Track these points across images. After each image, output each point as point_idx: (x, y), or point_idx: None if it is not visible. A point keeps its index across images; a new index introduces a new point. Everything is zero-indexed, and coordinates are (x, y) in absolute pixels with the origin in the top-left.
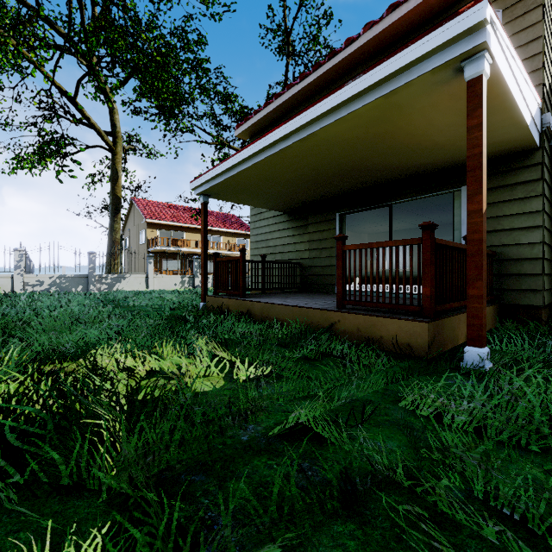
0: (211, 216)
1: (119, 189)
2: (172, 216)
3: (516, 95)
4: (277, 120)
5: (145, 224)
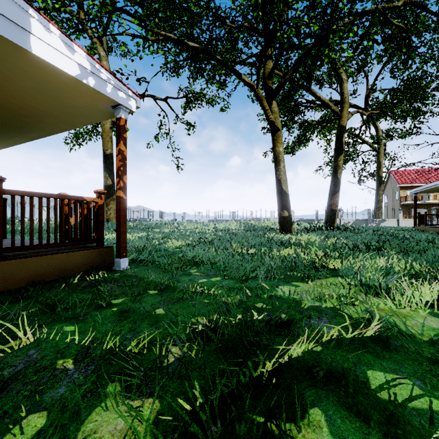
0: None
1: (381, 172)
2: (420, 179)
3: None
4: None
5: (398, 188)
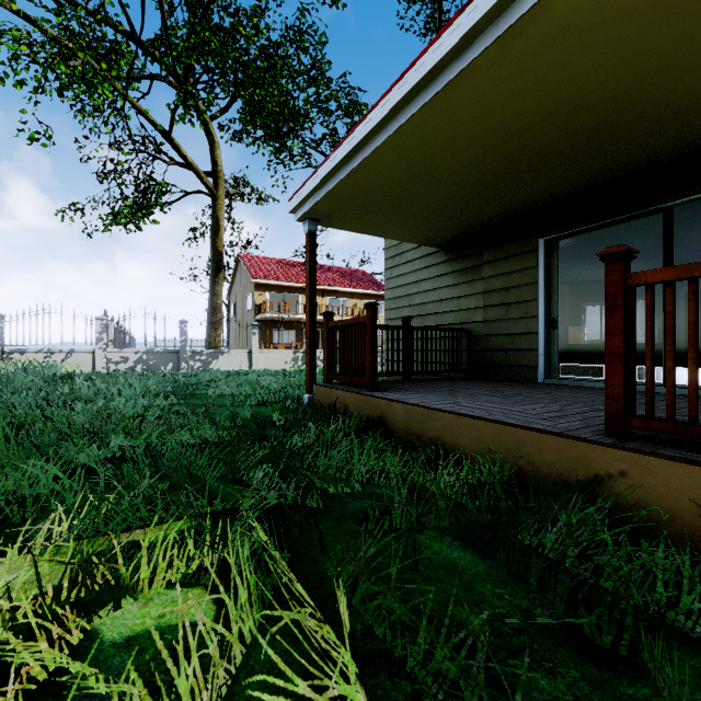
0: (334, 273)
1: (221, 242)
2: (285, 275)
3: None
4: None
5: (252, 286)
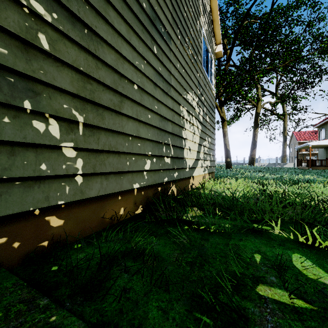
0: None
1: (286, 133)
2: (311, 138)
3: (323, 144)
4: (322, 125)
5: (297, 143)
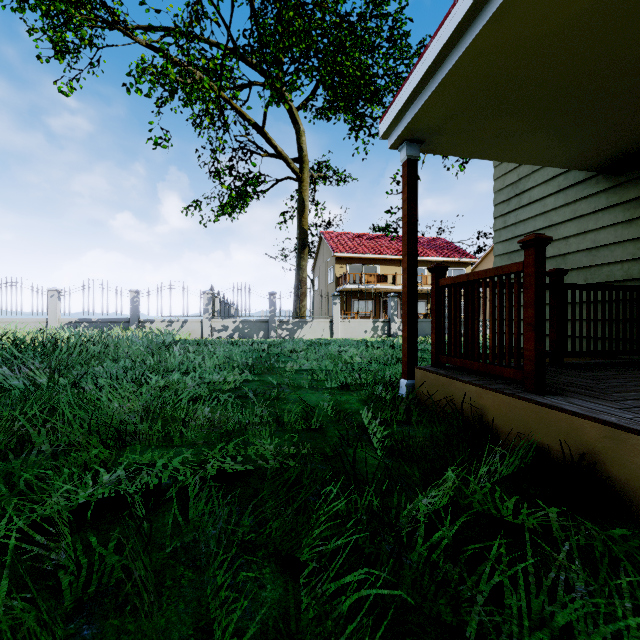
0: None
1: (305, 221)
2: (364, 247)
3: None
4: None
5: (333, 260)
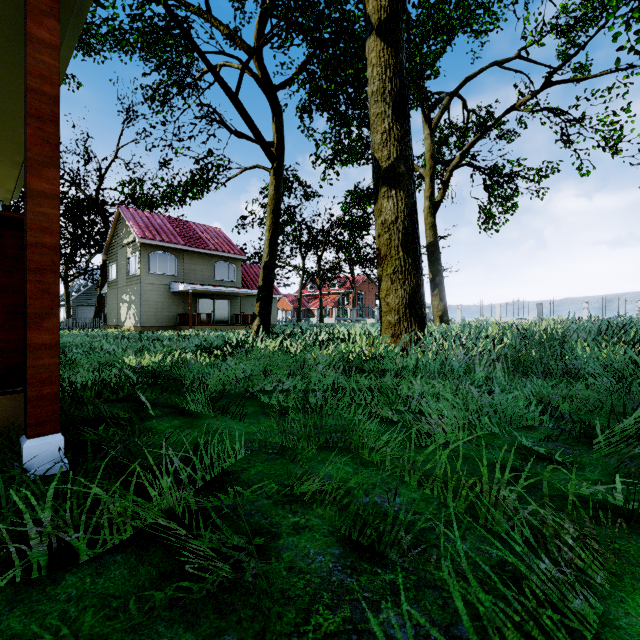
0: None
1: None
2: None
3: None
4: None
5: None
